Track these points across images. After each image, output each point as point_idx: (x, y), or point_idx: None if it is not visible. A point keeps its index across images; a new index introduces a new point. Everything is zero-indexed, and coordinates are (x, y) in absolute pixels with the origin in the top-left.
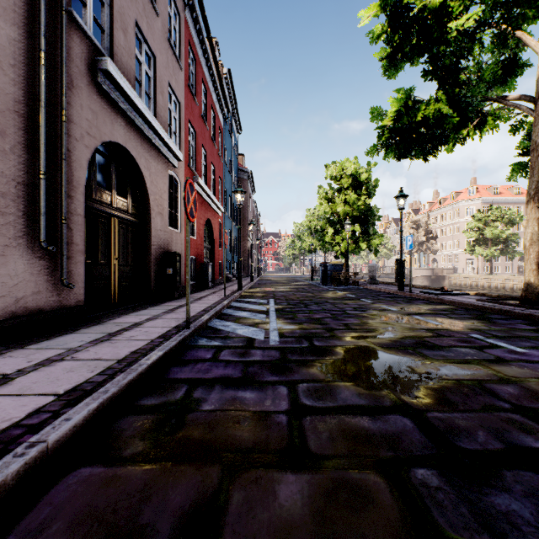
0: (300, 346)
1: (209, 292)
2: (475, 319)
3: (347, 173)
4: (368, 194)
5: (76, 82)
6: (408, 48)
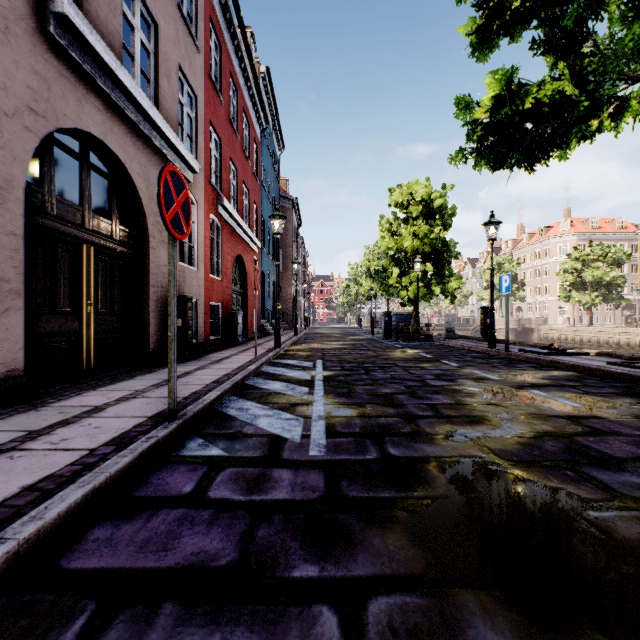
0: (363, 459)
1: (236, 351)
2: (627, 396)
3: (416, 198)
4: (443, 225)
5: (5, 22)
6: (507, 15)
